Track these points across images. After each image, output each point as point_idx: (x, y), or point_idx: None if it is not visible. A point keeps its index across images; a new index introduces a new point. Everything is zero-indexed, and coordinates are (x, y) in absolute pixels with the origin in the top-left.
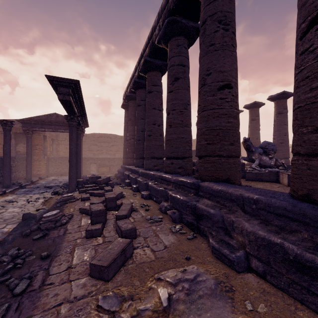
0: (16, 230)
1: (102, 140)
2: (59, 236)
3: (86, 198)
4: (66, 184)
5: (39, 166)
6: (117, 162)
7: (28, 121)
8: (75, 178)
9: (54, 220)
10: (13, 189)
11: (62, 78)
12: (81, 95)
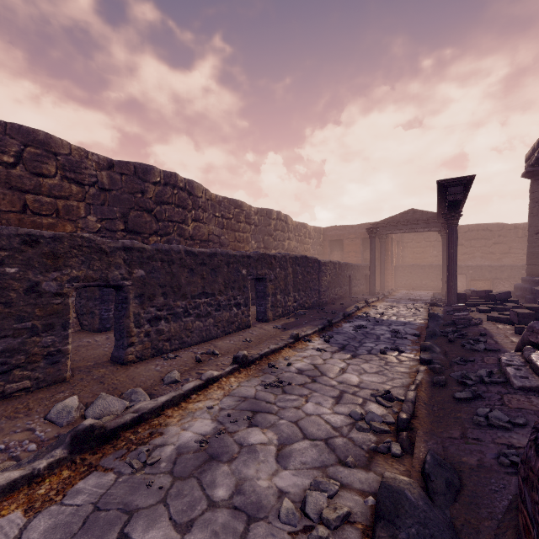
0: (433, 322)
1: (472, 237)
2: (481, 329)
3: (486, 311)
4: (435, 297)
5: (387, 276)
6: (508, 272)
7: (382, 224)
8: (455, 289)
9: (467, 319)
10: (381, 297)
11: (455, 178)
12: (469, 187)
